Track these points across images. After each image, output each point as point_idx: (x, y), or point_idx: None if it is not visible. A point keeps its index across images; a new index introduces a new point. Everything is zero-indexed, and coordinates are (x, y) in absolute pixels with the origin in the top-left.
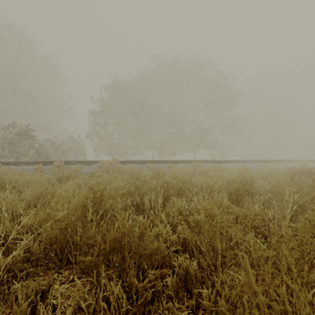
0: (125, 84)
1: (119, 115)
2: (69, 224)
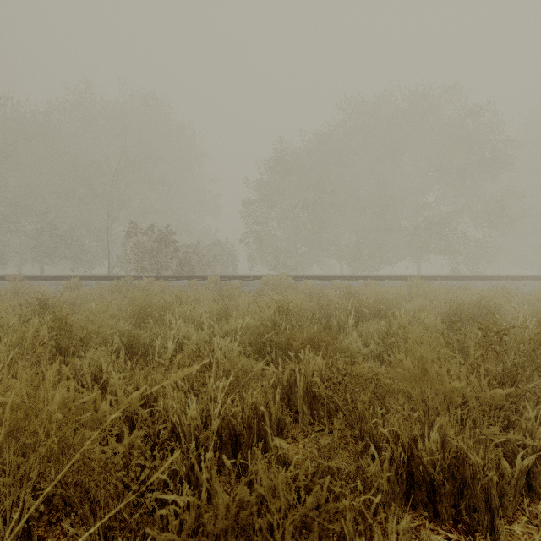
0: (296, 155)
1: (287, 204)
2: (264, 330)
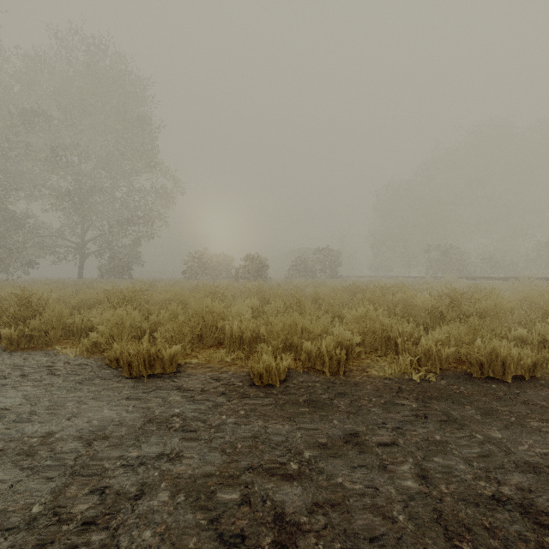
0: None
1: None
2: None
